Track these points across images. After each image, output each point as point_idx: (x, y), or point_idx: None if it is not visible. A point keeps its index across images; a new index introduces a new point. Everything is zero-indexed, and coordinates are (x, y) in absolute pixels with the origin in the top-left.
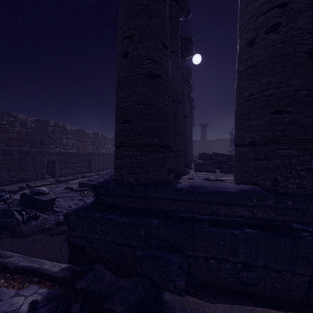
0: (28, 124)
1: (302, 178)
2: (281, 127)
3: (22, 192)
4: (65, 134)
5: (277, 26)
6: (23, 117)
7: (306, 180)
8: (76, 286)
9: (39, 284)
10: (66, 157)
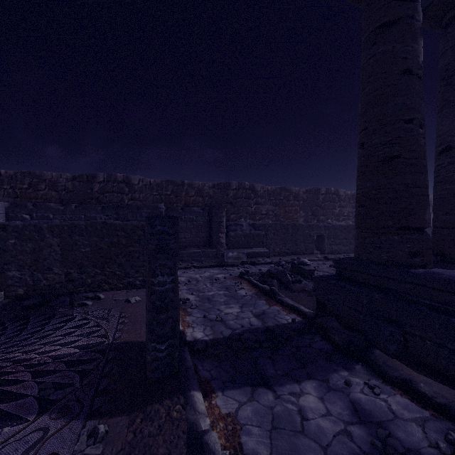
0: (300, 196)
1: None
2: None
3: None
4: (338, 201)
5: None
6: (296, 189)
7: None
8: (315, 321)
9: (297, 315)
10: (336, 231)
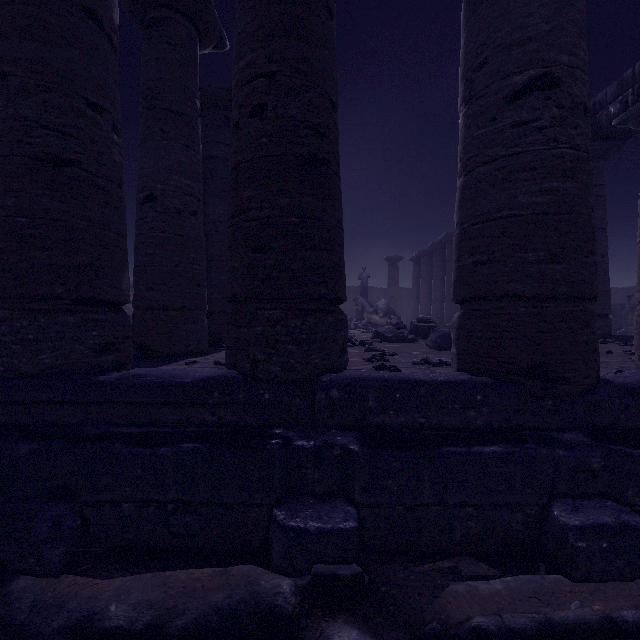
0: None
1: (290, 355)
2: (263, 273)
3: None
4: None
5: (264, 108)
6: None
7: (295, 358)
8: None
9: None
10: None
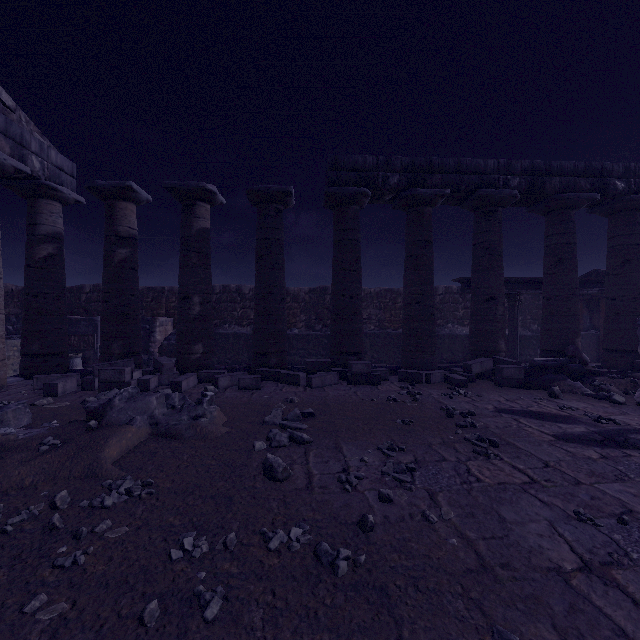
0: (300, 297)
1: None
2: None
3: None
4: None
5: None
6: (296, 290)
7: None
8: None
9: None
10: (292, 341)
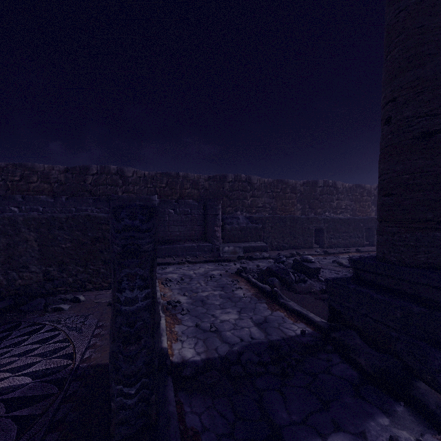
0: (297, 189)
1: None
2: None
3: (293, 259)
4: (335, 194)
5: None
6: (293, 182)
7: None
8: (331, 335)
9: (306, 325)
10: (336, 224)
